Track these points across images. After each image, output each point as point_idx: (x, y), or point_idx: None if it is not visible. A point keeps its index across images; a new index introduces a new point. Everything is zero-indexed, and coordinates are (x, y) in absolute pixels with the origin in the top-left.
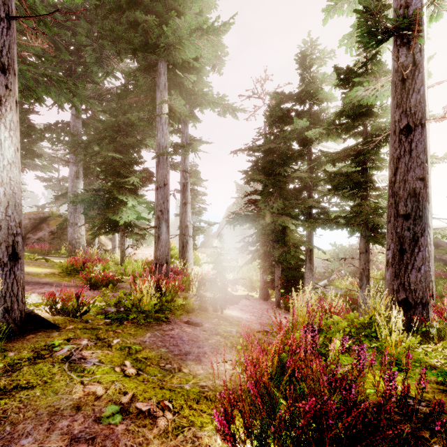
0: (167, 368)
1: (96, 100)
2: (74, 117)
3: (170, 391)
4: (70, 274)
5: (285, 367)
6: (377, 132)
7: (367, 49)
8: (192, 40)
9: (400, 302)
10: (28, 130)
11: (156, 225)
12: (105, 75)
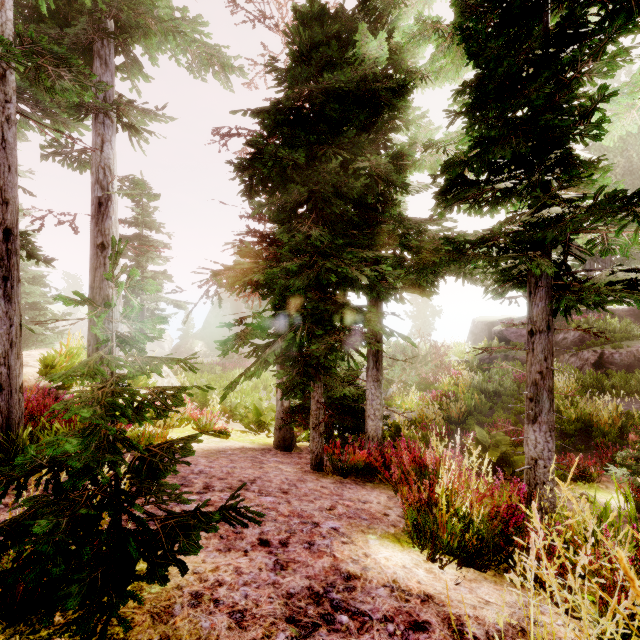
0: None
1: None
2: None
3: None
4: None
5: None
6: None
7: None
8: None
9: None
10: None
11: None
12: None
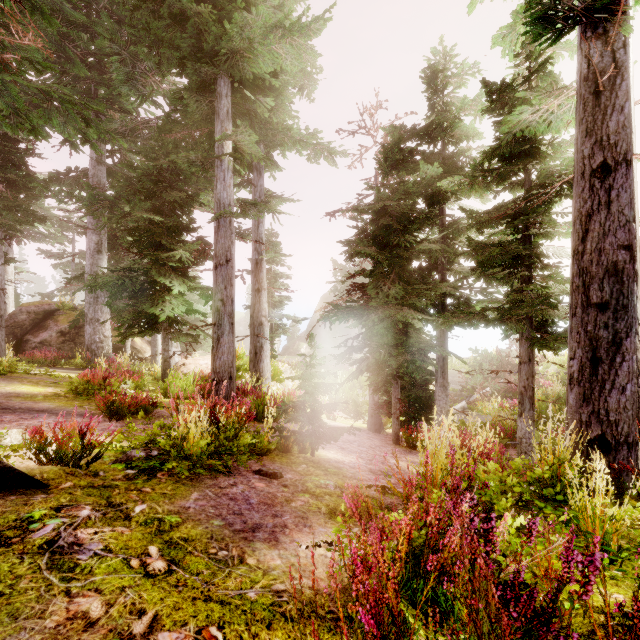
0: (220, 557)
1: (127, 137)
2: (94, 162)
3: (221, 605)
4: (84, 395)
5: (418, 559)
6: (548, 180)
7: (532, 57)
8: (268, 45)
9: (592, 440)
10: (26, 181)
11: (215, 321)
12: (140, 100)
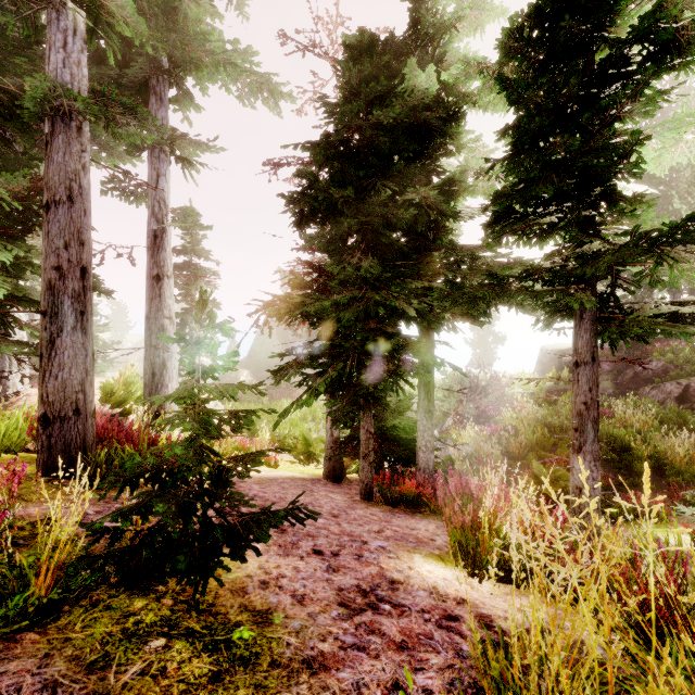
0: None
1: None
2: None
3: None
4: None
5: None
6: (665, 13)
7: None
8: None
9: None
10: None
11: (45, 307)
12: None
